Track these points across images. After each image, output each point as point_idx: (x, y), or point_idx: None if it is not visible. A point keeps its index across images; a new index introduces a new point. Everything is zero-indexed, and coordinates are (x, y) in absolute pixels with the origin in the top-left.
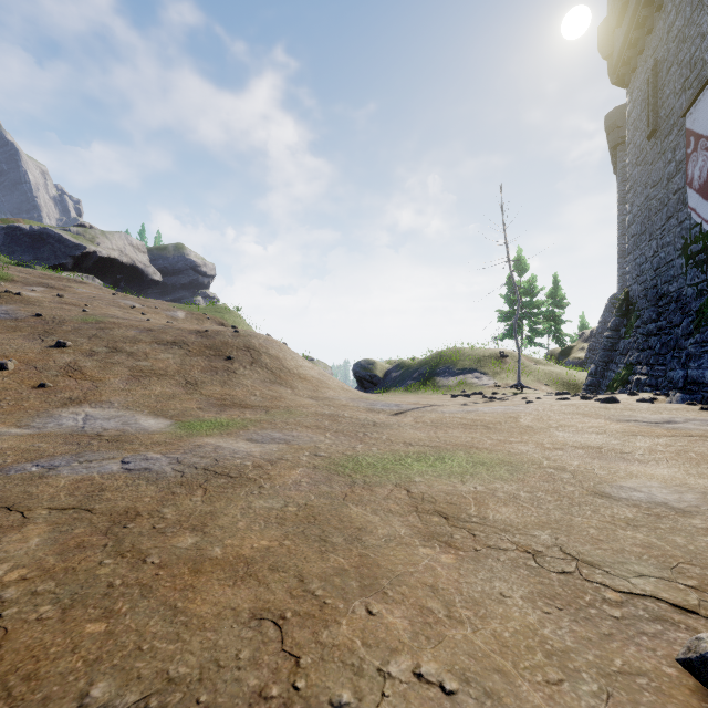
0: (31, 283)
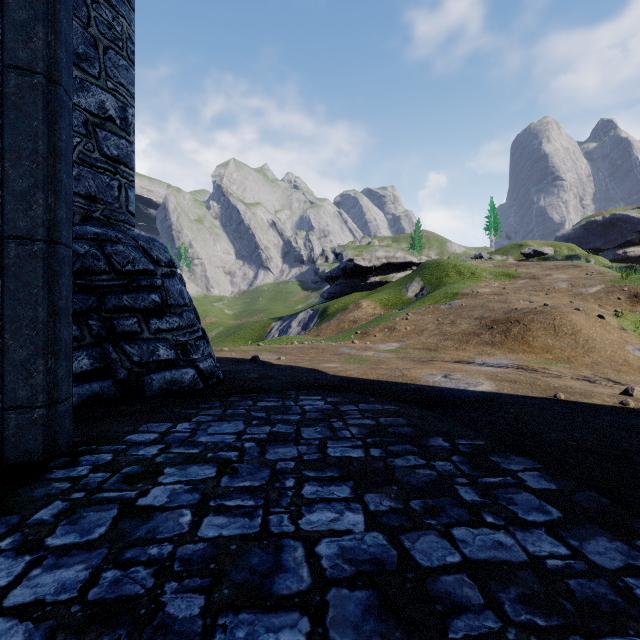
0: (525, 277)
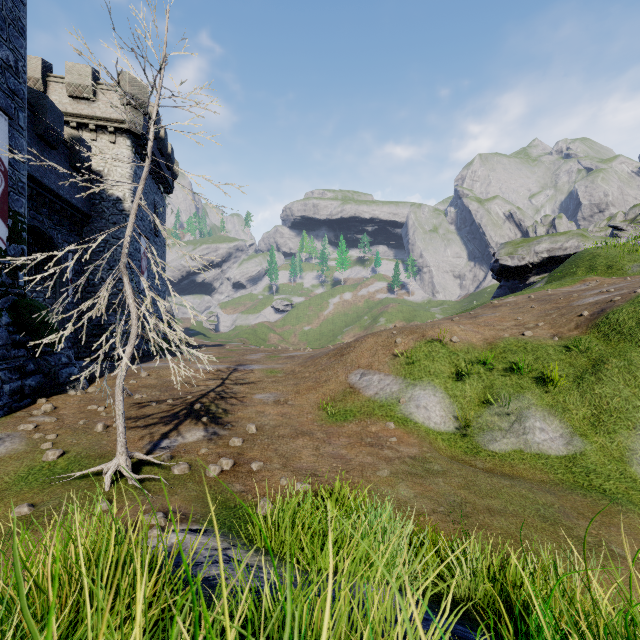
0: None
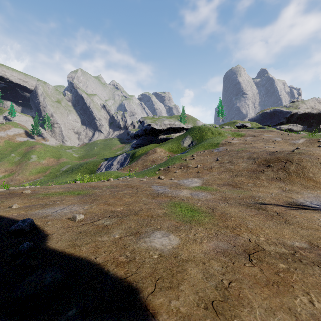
0: (249, 136)
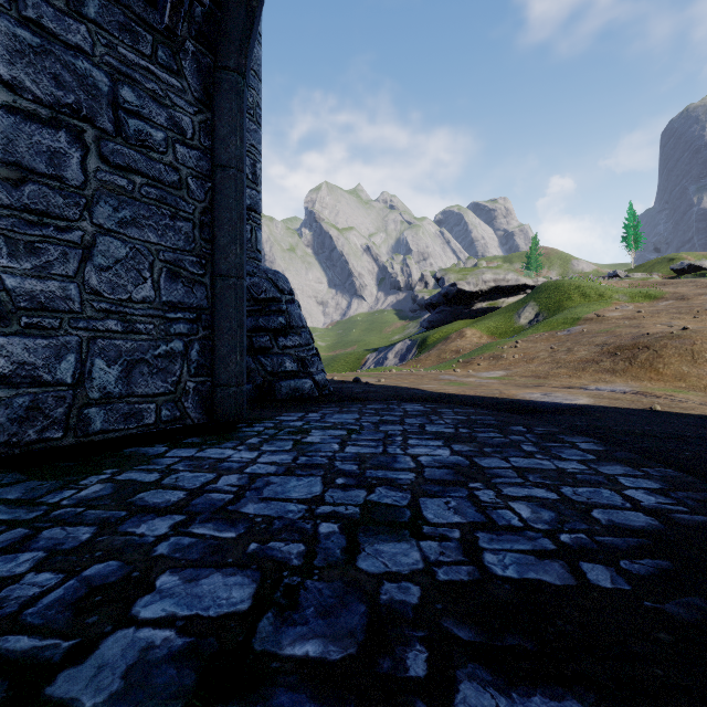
0: (671, 298)
